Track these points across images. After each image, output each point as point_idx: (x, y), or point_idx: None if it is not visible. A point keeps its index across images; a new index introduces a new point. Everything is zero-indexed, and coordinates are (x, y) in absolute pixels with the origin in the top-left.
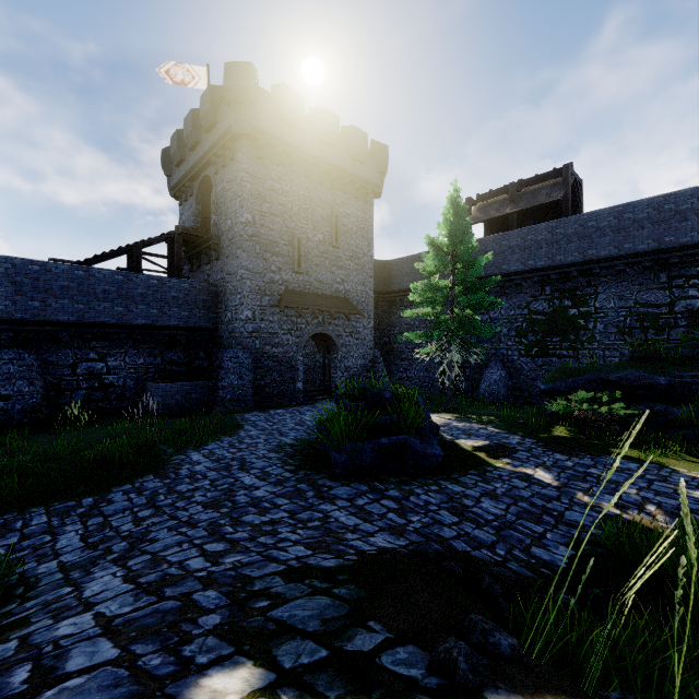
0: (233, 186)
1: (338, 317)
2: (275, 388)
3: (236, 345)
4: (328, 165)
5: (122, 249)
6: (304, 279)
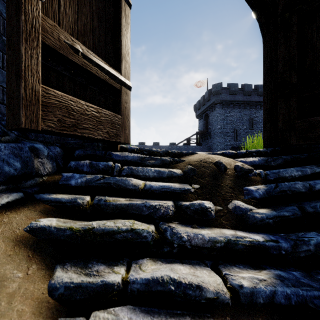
0: (214, 117)
1: None
2: None
3: None
4: (248, 102)
5: (186, 139)
6: (238, 142)
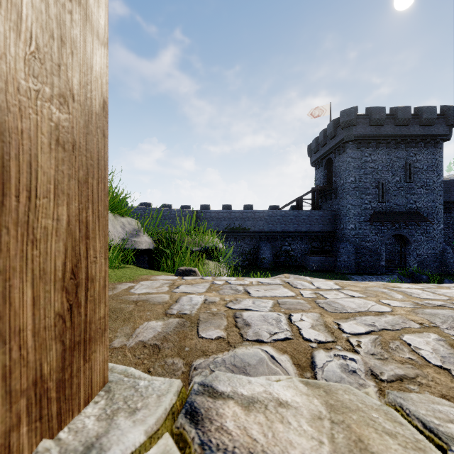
0: (344, 164)
1: (410, 224)
2: (367, 263)
3: (345, 241)
4: (402, 136)
5: (295, 200)
6: (385, 204)
